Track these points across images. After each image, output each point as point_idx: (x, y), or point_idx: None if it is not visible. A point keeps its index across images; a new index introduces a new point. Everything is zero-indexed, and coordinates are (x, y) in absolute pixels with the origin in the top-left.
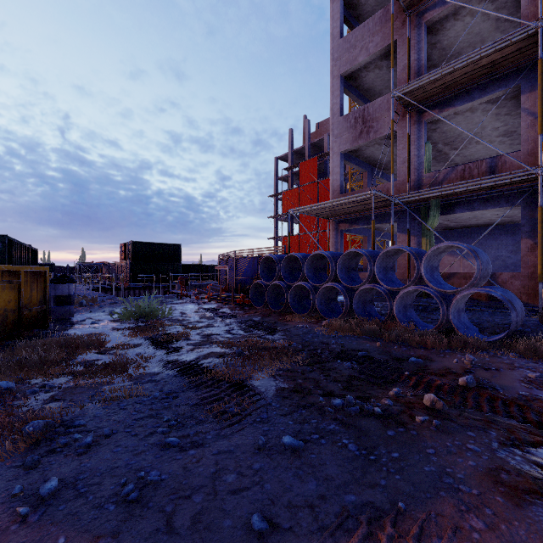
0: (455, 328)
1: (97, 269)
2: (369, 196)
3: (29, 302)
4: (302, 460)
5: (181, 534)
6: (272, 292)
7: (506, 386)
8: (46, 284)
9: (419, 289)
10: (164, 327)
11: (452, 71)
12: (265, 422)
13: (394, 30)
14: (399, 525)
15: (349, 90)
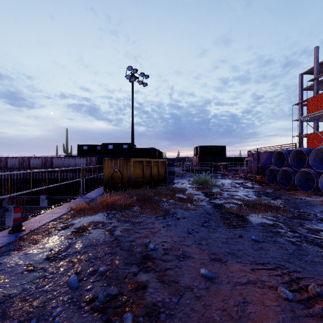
0: None
1: (184, 160)
2: None
3: (161, 173)
4: (258, 246)
5: (202, 245)
6: (283, 175)
7: None
8: (165, 166)
9: None
10: (210, 189)
11: None
12: (247, 231)
13: None
14: (292, 273)
15: None
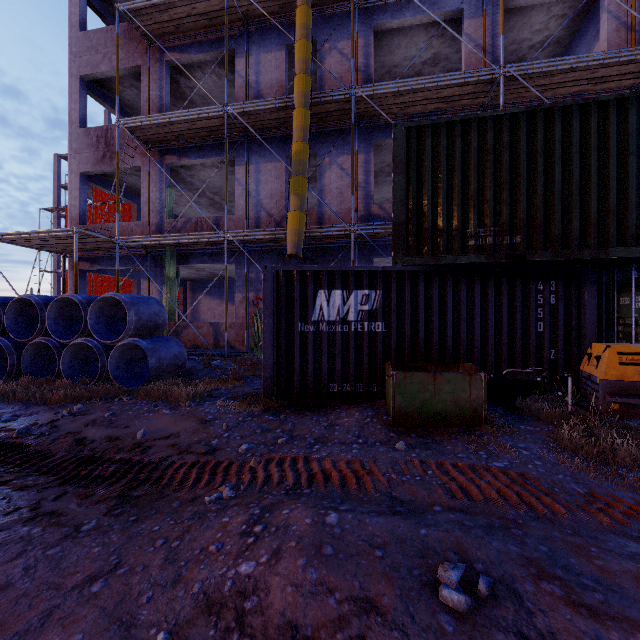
0: (112, 379)
1: None
2: (72, 233)
3: None
4: None
5: None
6: None
7: (65, 429)
8: None
9: (83, 341)
10: None
11: (174, 123)
12: None
13: (139, 54)
14: None
15: (102, 99)
